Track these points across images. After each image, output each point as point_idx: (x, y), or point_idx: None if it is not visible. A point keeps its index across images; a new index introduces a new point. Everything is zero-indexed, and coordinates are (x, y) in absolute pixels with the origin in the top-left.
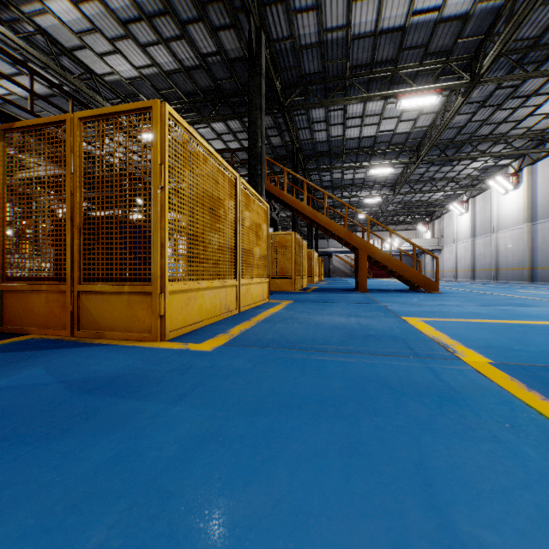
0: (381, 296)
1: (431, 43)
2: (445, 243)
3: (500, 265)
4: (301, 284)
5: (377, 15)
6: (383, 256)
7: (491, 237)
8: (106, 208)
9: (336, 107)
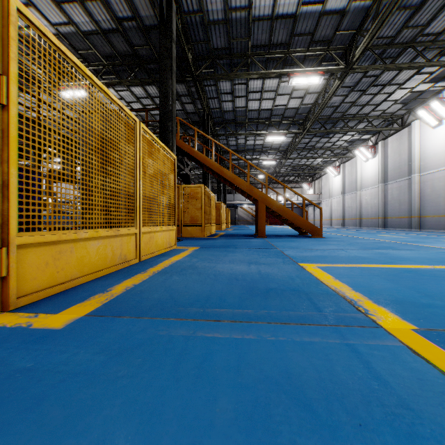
0: (277, 241)
1: (316, 32)
2: (323, 198)
3: (363, 215)
4: (210, 231)
5: (274, 1)
6: (279, 206)
7: (357, 194)
8: (22, 158)
9: (240, 81)
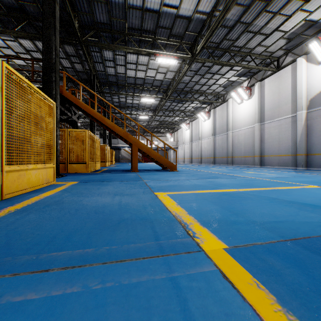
0: (145, 174)
1: (173, 28)
2: (179, 144)
3: (202, 156)
4: (95, 167)
5: None
6: (147, 149)
7: (199, 142)
8: None
9: (120, 53)
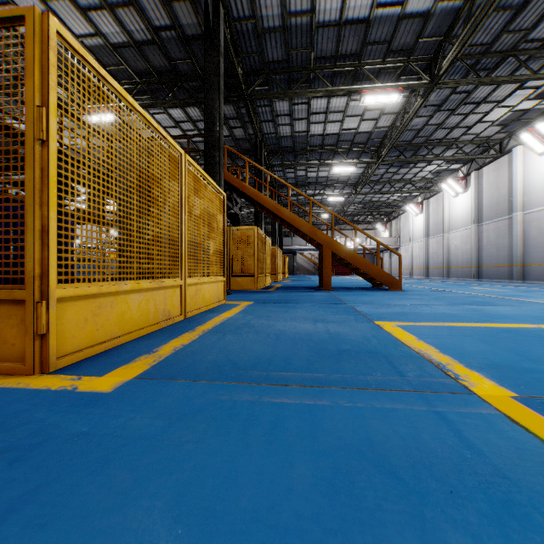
0: (346, 295)
1: (393, 40)
2: (402, 242)
3: (451, 263)
4: (264, 282)
5: (342, 3)
6: (348, 253)
7: (444, 236)
8: None
9: (300, 101)
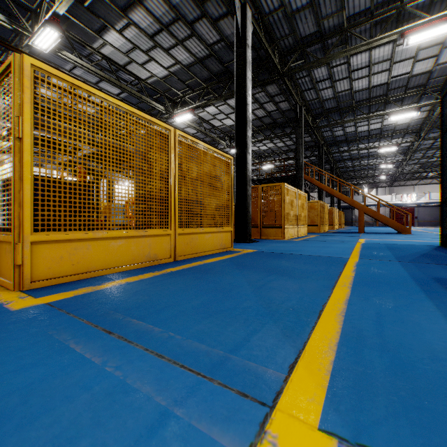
0: (367, 235)
1: (409, 84)
2: None
3: None
4: (324, 229)
5: (369, 82)
6: (374, 213)
7: None
8: None
9: (348, 119)
